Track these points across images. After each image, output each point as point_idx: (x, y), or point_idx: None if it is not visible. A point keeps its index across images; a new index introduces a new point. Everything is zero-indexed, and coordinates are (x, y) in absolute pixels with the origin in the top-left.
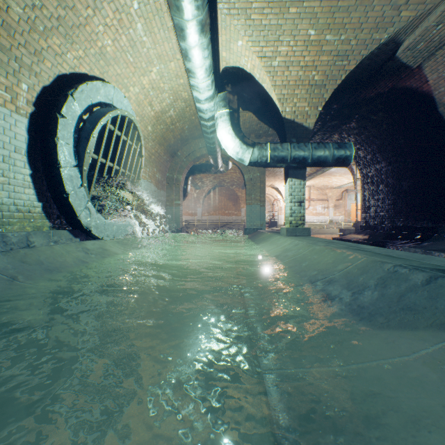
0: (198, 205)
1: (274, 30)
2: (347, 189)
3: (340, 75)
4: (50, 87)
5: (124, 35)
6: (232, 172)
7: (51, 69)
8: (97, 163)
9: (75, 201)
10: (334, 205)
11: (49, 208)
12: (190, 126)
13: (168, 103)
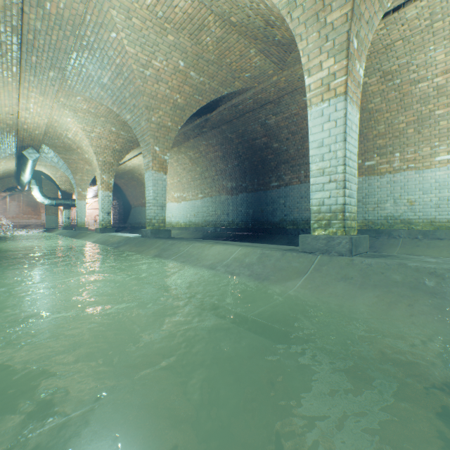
0: None
1: (56, 170)
2: None
3: None
4: None
5: None
6: None
7: None
8: None
9: None
10: None
11: None
12: (9, 174)
13: (2, 171)
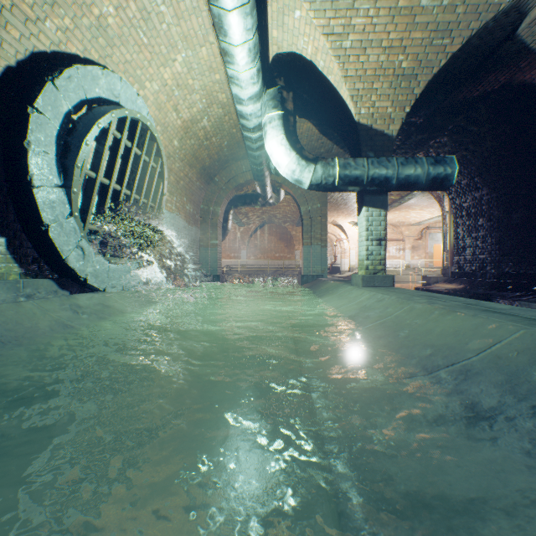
0: (242, 246)
1: None
2: (428, 226)
3: (438, 60)
4: (19, 68)
5: (132, 1)
6: (284, 204)
7: (19, 41)
8: (95, 183)
9: (59, 237)
10: (412, 246)
11: (19, 246)
12: (230, 143)
13: (200, 108)
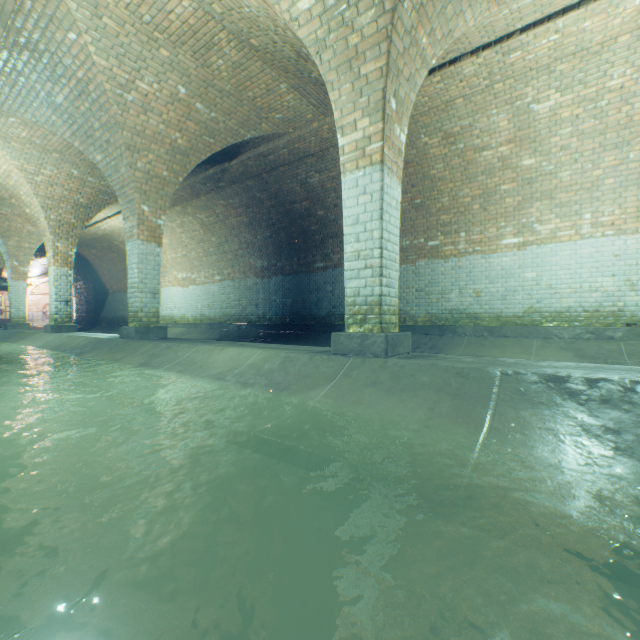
0: None
1: None
2: None
3: None
4: None
5: None
6: None
7: None
8: None
9: None
10: None
11: None
12: None
13: None
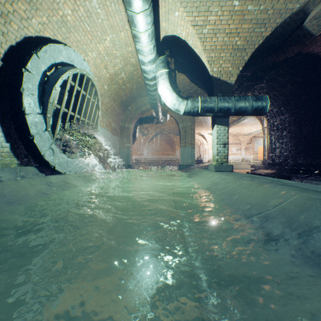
0: (144, 147)
1: (205, 1)
2: (255, 135)
3: (258, 40)
4: (17, 46)
5: (81, 6)
6: (169, 122)
7: (17, 30)
8: (60, 111)
9: (40, 143)
10: (245, 147)
11: (17, 148)
12: (137, 87)
13: (120, 67)
